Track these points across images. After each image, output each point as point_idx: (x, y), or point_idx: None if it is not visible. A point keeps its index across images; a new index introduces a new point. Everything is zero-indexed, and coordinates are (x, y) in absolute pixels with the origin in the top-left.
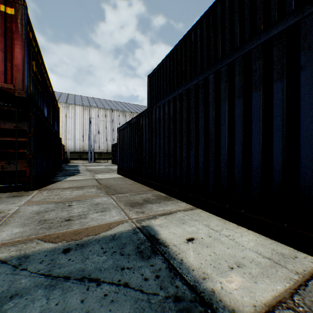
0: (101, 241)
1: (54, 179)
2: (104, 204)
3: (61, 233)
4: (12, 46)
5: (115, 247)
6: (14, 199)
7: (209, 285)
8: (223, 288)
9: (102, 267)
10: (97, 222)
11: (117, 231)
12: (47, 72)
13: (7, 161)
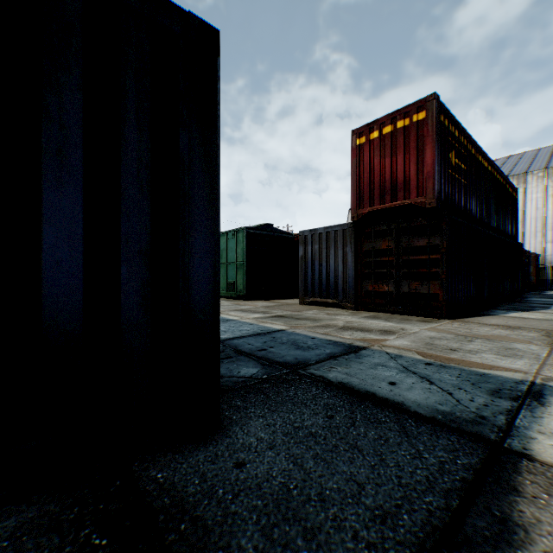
0: (464, 371)
1: (484, 312)
2: (521, 351)
3: (435, 355)
4: (422, 153)
5: (472, 379)
6: (420, 323)
7: (534, 435)
8: (550, 445)
9: (443, 381)
10: (482, 361)
11: (494, 373)
12: (478, 148)
13: (418, 282)
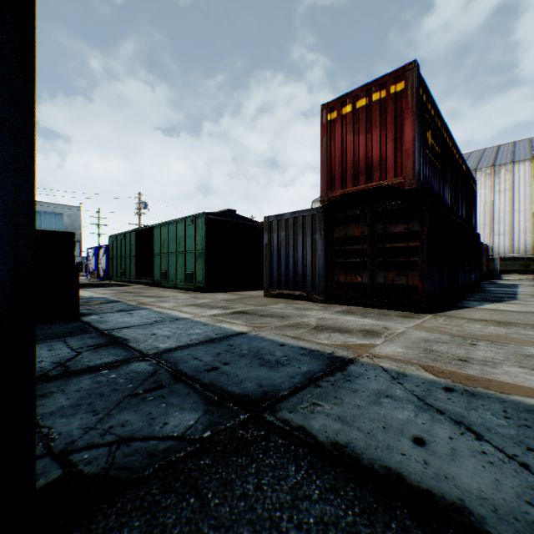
0: (506, 403)
1: (459, 304)
2: None
3: (447, 370)
4: (401, 129)
5: (530, 421)
6: (402, 319)
7: None
8: None
9: (491, 428)
10: (512, 379)
11: None
12: (448, 133)
13: (396, 272)
